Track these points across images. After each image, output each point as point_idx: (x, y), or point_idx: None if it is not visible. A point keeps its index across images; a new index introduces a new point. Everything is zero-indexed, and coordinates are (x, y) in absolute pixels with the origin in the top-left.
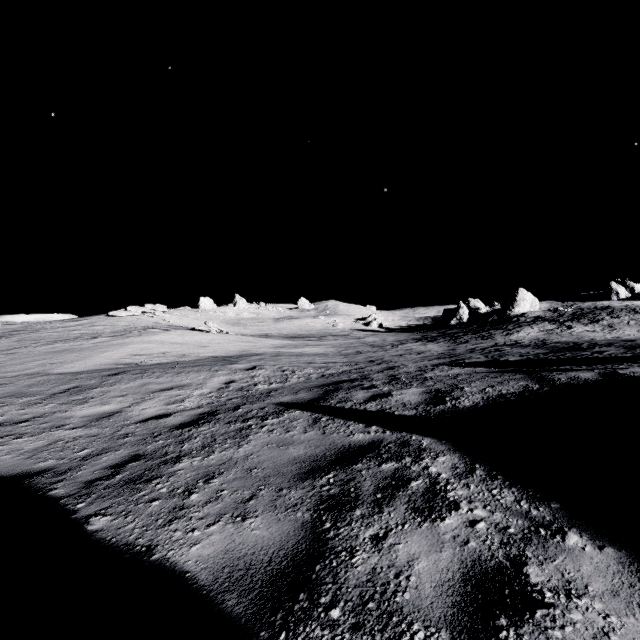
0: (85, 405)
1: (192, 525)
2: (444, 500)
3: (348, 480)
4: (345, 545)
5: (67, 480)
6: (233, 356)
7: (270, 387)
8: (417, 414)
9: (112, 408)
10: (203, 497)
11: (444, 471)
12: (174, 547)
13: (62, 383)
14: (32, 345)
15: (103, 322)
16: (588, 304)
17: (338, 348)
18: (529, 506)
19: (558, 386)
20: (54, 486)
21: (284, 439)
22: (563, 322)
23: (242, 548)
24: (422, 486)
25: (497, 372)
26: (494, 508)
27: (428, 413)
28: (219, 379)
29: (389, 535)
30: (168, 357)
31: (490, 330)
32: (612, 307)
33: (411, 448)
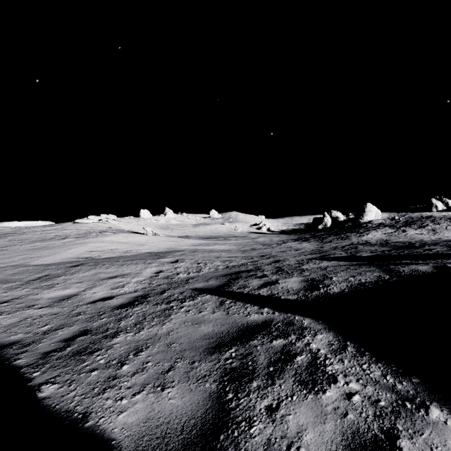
0: (51, 289)
1: (121, 394)
2: (324, 374)
3: (246, 354)
4: (244, 415)
5: (29, 351)
6: (163, 252)
7: (188, 276)
8: (298, 298)
9: (71, 292)
10: (132, 368)
11: (322, 347)
12: (105, 415)
13: (37, 272)
14: (19, 244)
15: (71, 227)
16: (416, 214)
17: (238, 246)
18: (394, 380)
19: (404, 276)
20: (18, 356)
21: (197, 318)
22: (399, 227)
23: (160, 416)
24: (305, 360)
25: (356, 265)
26: (365, 382)
27: (307, 298)
28: (151, 270)
29: (281, 406)
30: (116, 253)
31: (347, 233)
32: (434, 216)
33: (295, 327)
